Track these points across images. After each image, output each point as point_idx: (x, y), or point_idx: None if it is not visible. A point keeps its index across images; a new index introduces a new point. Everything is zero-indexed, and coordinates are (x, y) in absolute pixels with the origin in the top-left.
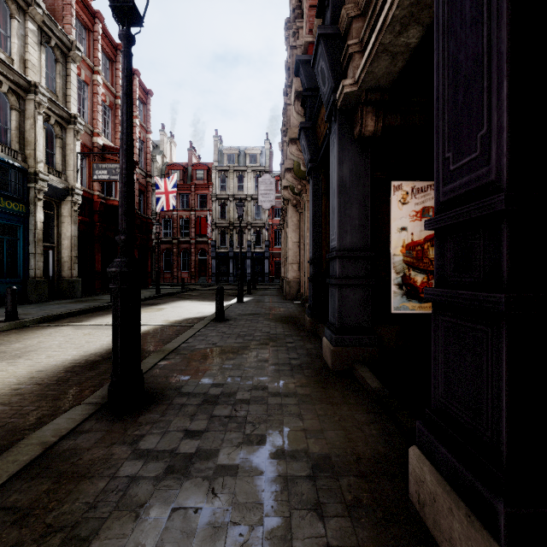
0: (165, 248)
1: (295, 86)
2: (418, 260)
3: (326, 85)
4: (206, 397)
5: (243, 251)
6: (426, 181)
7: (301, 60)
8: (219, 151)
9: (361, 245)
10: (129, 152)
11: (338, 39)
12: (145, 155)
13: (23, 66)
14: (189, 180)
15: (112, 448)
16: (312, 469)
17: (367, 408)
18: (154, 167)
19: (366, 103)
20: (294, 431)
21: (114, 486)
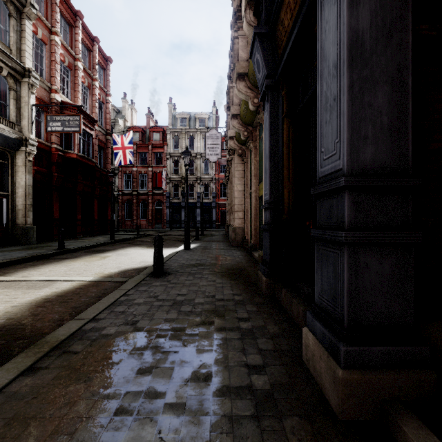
0: (126, 199)
1: None
2: None
3: None
4: None
5: (193, 202)
6: None
7: None
8: (173, 116)
9: (393, 165)
10: None
11: None
12: (105, 115)
13: None
14: (147, 141)
15: None
16: None
17: None
18: (116, 129)
19: None
20: None
21: None
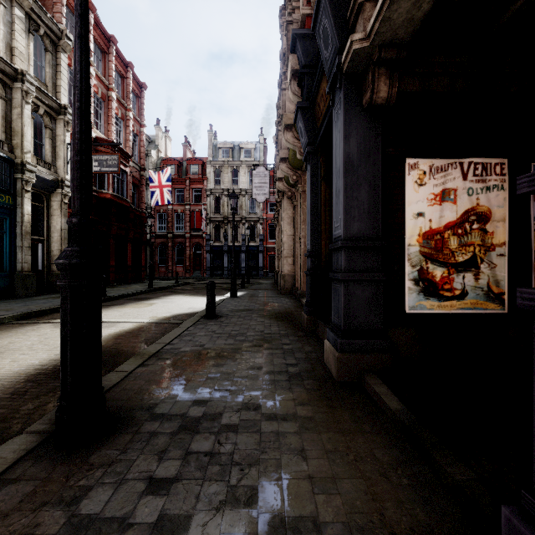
0: (160, 242)
1: (291, 64)
2: (437, 251)
3: (330, 47)
4: (184, 420)
5: (237, 245)
6: (446, 159)
7: (298, 34)
8: (213, 146)
9: (370, 234)
10: (84, 111)
11: None
12: (139, 149)
13: (10, 53)
14: (184, 175)
15: (40, 512)
16: None
17: (389, 439)
18: (149, 161)
19: (378, 64)
20: (296, 479)
21: None
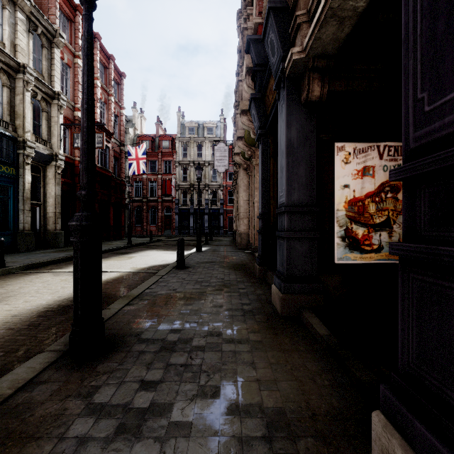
0: (136, 205)
1: (246, 63)
2: (359, 214)
3: (276, 55)
4: (164, 343)
5: (201, 208)
6: (366, 143)
7: (251, 39)
8: (181, 125)
9: (307, 201)
10: (90, 111)
11: (287, 12)
12: (119, 128)
13: (13, 50)
14: (156, 149)
15: (66, 401)
16: (267, 428)
17: (317, 355)
18: (127, 137)
19: (312, 70)
20: (248, 381)
21: (61, 450)
